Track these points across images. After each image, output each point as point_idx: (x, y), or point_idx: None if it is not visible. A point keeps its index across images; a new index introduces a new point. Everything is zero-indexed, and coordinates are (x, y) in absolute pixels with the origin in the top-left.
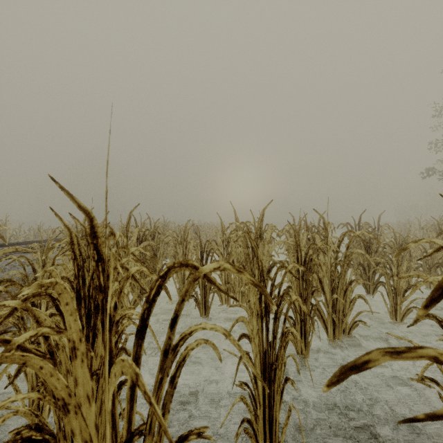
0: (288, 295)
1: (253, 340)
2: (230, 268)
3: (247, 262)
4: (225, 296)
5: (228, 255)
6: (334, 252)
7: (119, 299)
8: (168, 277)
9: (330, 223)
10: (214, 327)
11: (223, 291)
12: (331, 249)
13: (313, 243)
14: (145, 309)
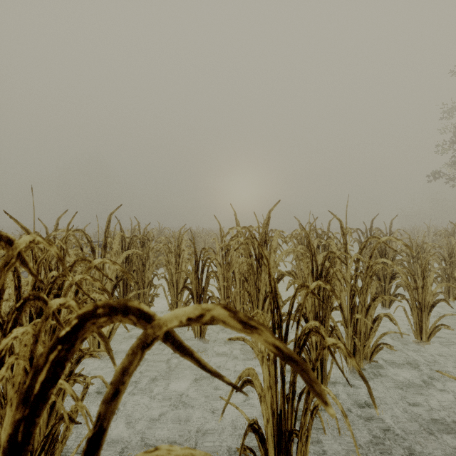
0: (319, 335)
1: (264, 399)
2: (225, 317)
3: (250, 274)
4: None
5: (228, 264)
6: (355, 263)
7: (34, 354)
8: (80, 341)
9: (347, 227)
10: (188, 455)
11: (209, 371)
12: (353, 259)
13: (331, 252)
14: (17, 422)
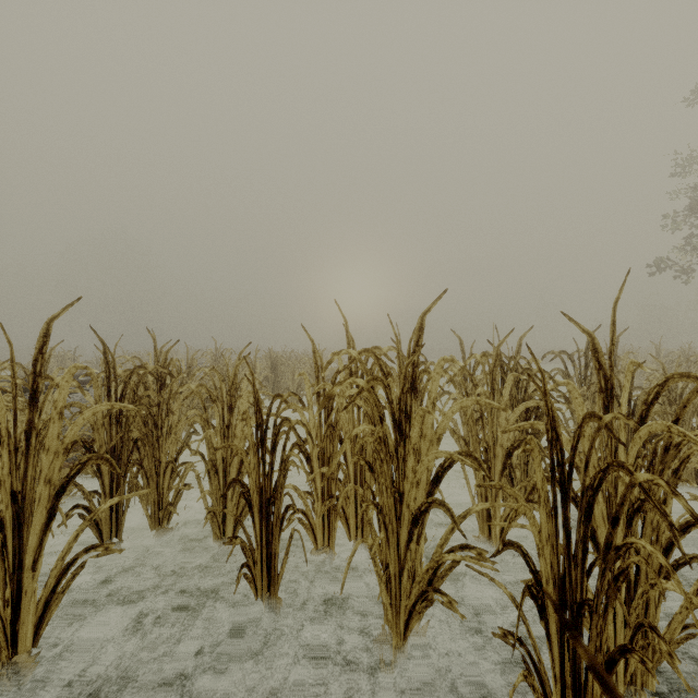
0: None
1: None
2: None
3: (381, 462)
4: (324, 526)
5: (330, 428)
6: (645, 440)
7: None
8: None
9: None
10: None
11: None
12: (647, 432)
13: (592, 415)
14: None
